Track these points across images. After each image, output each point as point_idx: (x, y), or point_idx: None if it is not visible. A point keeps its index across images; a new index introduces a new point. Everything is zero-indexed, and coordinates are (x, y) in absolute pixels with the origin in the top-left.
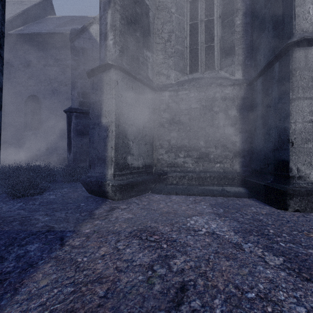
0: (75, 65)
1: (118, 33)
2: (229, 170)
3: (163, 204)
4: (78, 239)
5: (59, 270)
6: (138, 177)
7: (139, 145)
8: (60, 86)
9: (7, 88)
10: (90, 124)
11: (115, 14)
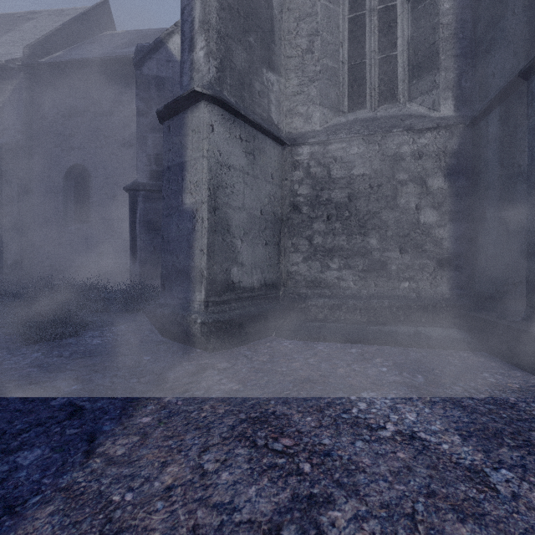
0: (143, 108)
1: (214, 36)
2: (428, 295)
3: (300, 360)
4: (124, 441)
5: (66, 526)
6: (252, 306)
7: (254, 247)
8: (121, 148)
9: (37, 153)
10: (164, 208)
11: (208, 1)
